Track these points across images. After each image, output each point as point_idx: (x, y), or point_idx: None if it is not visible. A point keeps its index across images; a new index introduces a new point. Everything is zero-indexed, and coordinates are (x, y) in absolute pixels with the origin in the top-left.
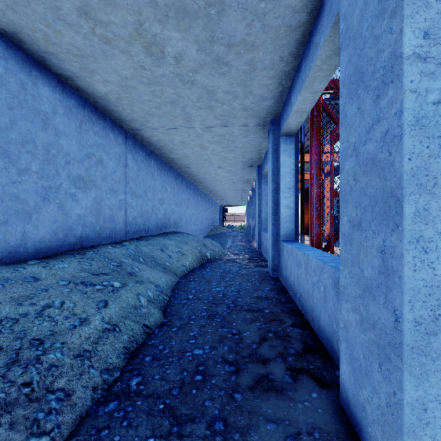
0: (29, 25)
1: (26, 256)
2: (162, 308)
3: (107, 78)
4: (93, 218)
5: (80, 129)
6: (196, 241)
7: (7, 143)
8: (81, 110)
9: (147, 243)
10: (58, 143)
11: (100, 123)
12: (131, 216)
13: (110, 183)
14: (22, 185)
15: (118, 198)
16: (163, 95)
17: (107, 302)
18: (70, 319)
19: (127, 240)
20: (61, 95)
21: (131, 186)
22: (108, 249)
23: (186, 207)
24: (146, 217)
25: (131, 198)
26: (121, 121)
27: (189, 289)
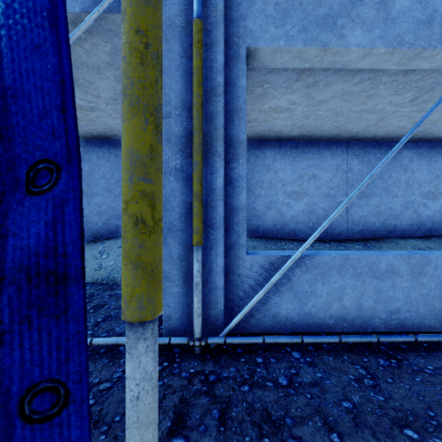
0: (395, 135)
1: (395, 235)
2: None
3: None
4: (441, 217)
5: (430, 162)
6: None
7: (387, 186)
8: (430, 150)
9: None
10: (413, 177)
11: None
12: None
13: None
14: (393, 203)
15: None
16: None
17: None
18: None
19: None
20: (415, 150)
21: None
22: None
23: None
24: None
25: None
26: None
27: None
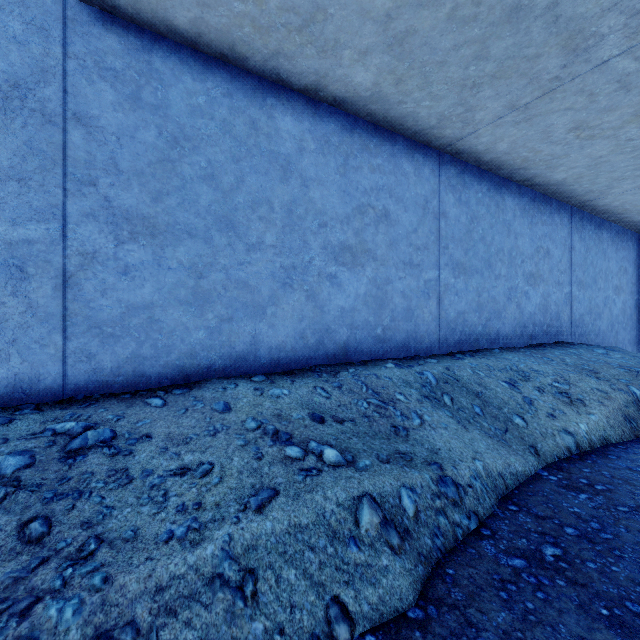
0: (231, 19)
1: (258, 368)
2: (437, 554)
3: (360, 47)
4: (369, 313)
5: (346, 167)
6: (628, 370)
7: (233, 210)
8: (347, 137)
9: (478, 364)
10: (306, 198)
11: (383, 150)
12: (454, 309)
13: (405, 252)
14: (252, 267)
15: (421, 278)
16: (481, 6)
17: (274, 497)
18: (182, 514)
19: (440, 354)
20: (312, 122)
21: (452, 253)
22: (383, 370)
23: (612, 289)
24: (491, 311)
25: (452, 276)
26: (424, 134)
27: (559, 516)
